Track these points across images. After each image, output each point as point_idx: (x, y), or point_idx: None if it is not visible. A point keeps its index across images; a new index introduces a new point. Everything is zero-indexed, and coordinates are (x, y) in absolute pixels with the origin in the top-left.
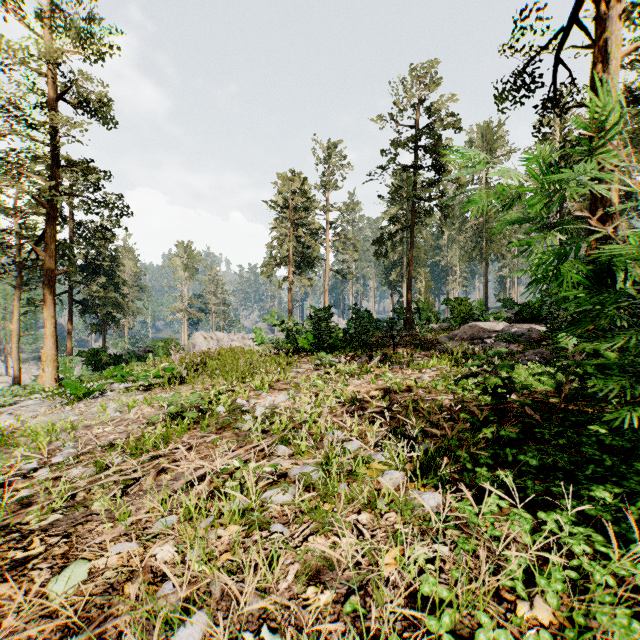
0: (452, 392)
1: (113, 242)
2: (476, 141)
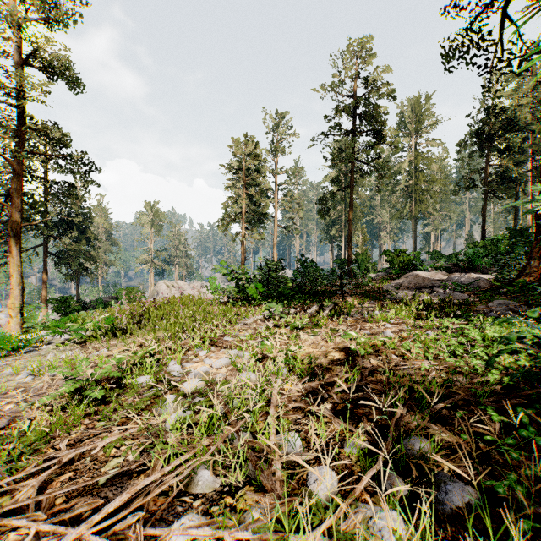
0: (433, 357)
1: (85, 201)
2: (406, 113)
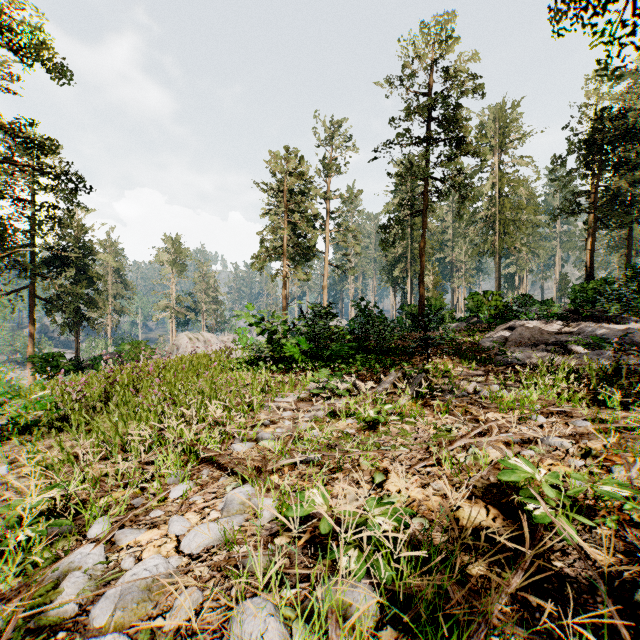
0: None
1: (86, 232)
2: (488, 124)
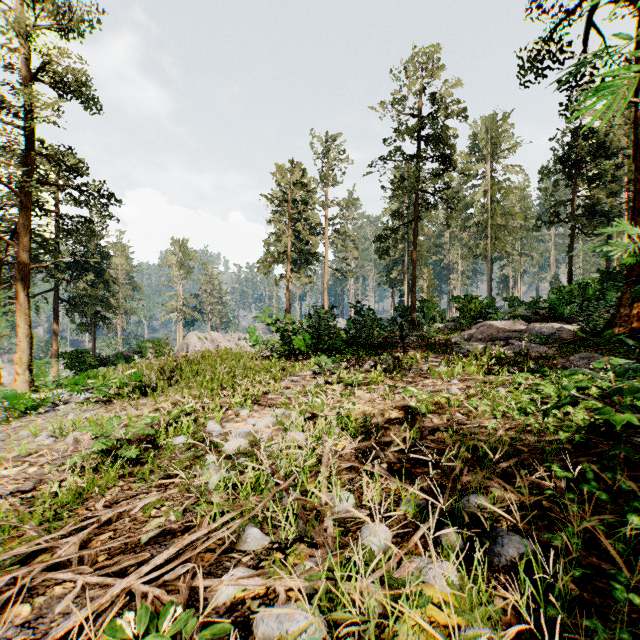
0: (502, 415)
1: (103, 238)
2: (480, 134)
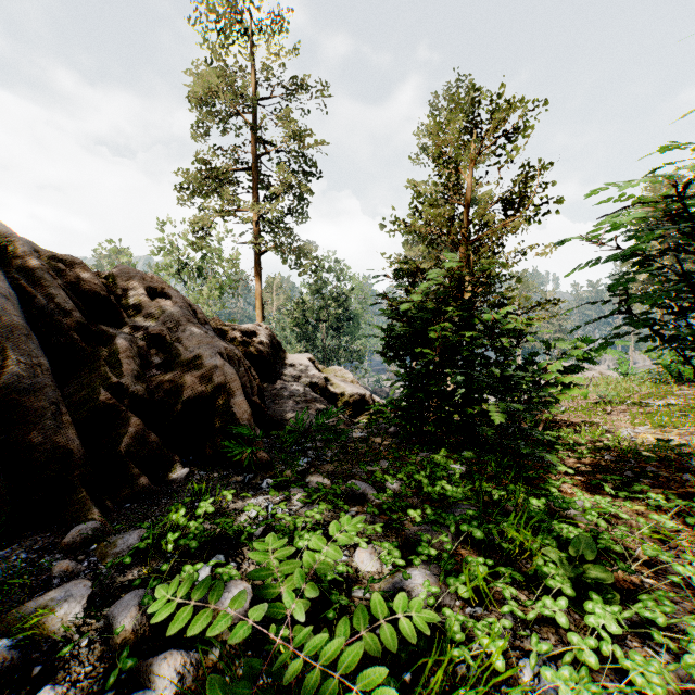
0: None
1: None
2: None
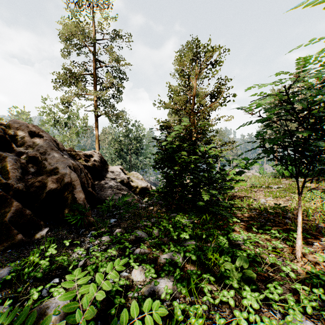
0: None
1: None
2: None
